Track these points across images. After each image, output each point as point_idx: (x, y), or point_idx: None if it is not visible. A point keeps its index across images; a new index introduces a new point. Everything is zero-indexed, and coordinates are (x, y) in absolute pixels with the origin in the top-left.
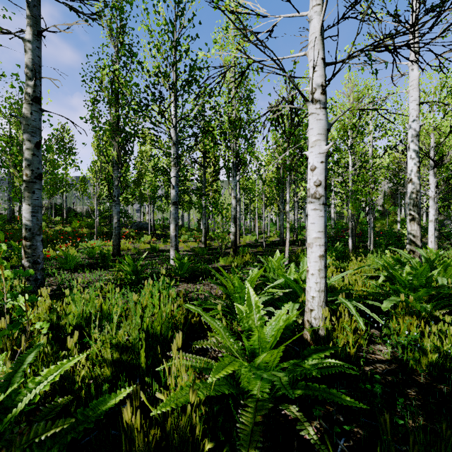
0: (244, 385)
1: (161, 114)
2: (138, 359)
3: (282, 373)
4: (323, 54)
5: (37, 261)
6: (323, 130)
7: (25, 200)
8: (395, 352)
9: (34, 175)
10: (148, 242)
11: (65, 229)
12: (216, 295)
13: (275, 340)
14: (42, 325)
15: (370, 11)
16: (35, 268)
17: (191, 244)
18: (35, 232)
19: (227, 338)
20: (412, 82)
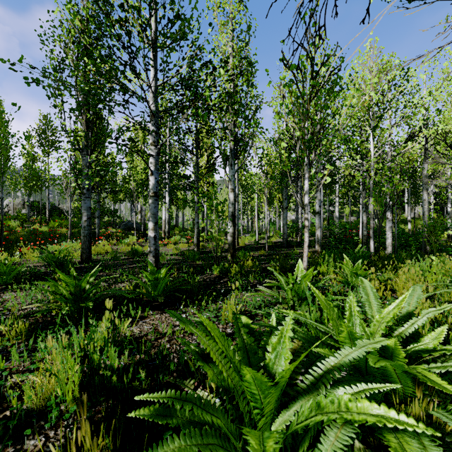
0: None
1: (129, 64)
2: None
3: None
4: None
5: None
6: None
7: None
8: None
9: None
10: (133, 244)
11: (40, 229)
12: None
13: None
14: None
15: None
16: None
17: (183, 246)
18: None
19: None
20: None
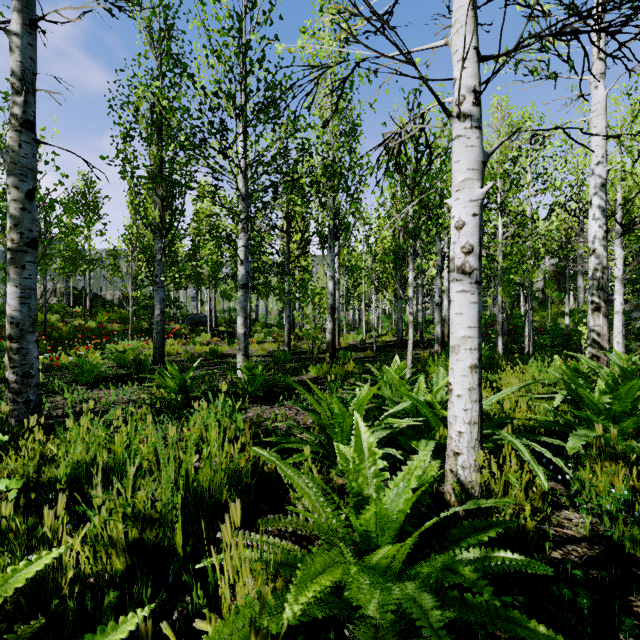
0: (351, 594)
1: (223, 152)
2: (173, 540)
3: (428, 596)
4: (476, 40)
5: (28, 373)
6: (477, 163)
7: (9, 279)
8: (595, 524)
9: (25, 241)
10: (207, 343)
11: (87, 325)
12: (304, 424)
13: (404, 514)
14: (10, 485)
15: (532, 2)
16: (26, 383)
17: (269, 346)
18: (26, 328)
19: (322, 507)
20: (596, 105)
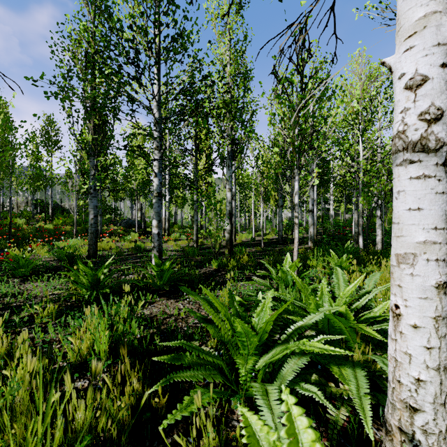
0: None
1: (137, 78)
2: None
3: None
4: None
5: None
6: None
7: None
8: None
9: None
10: (135, 241)
11: (46, 227)
12: None
13: None
14: None
15: None
16: None
17: (182, 243)
18: None
19: None
20: None
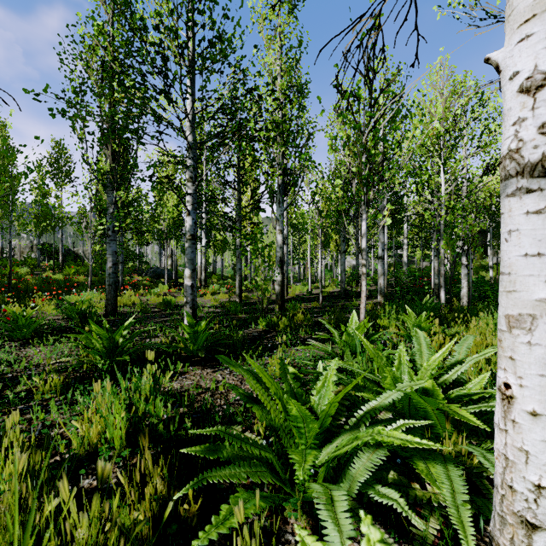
0: None
1: (165, 92)
2: None
3: None
4: None
5: None
6: None
7: None
8: None
9: None
10: (164, 294)
11: (54, 277)
12: None
13: None
14: None
15: None
16: None
17: (222, 297)
18: None
19: None
20: None
